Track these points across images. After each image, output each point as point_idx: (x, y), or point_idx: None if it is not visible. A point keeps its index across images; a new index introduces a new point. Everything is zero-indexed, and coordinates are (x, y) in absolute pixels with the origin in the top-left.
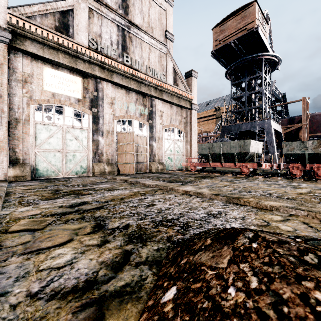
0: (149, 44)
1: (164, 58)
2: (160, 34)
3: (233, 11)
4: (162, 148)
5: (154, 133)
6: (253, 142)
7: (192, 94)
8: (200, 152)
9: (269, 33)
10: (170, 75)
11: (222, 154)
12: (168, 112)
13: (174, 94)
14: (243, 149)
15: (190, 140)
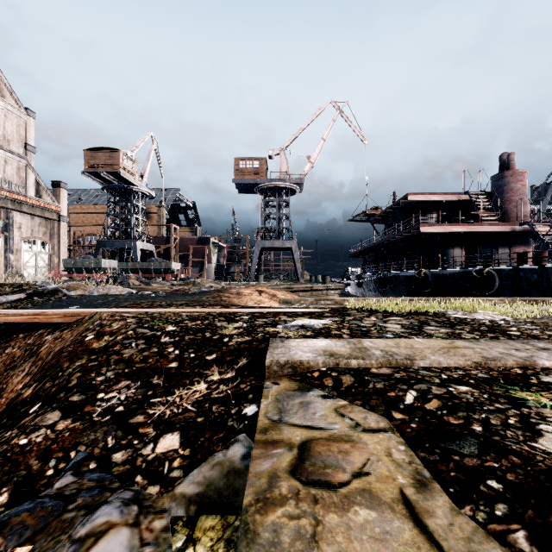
0: (5, 157)
1: (24, 170)
2: (19, 146)
3: (103, 147)
4: (22, 260)
5: (11, 245)
6: (106, 261)
7: (61, 206)
8: (65, 266)
9: (156, 153)
10: (32, 188)
11: (84, 268)
12: (30, 224)
13: (37, 207)
14: (98, 265)
15: (58, 252)
